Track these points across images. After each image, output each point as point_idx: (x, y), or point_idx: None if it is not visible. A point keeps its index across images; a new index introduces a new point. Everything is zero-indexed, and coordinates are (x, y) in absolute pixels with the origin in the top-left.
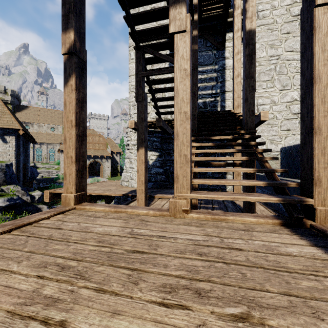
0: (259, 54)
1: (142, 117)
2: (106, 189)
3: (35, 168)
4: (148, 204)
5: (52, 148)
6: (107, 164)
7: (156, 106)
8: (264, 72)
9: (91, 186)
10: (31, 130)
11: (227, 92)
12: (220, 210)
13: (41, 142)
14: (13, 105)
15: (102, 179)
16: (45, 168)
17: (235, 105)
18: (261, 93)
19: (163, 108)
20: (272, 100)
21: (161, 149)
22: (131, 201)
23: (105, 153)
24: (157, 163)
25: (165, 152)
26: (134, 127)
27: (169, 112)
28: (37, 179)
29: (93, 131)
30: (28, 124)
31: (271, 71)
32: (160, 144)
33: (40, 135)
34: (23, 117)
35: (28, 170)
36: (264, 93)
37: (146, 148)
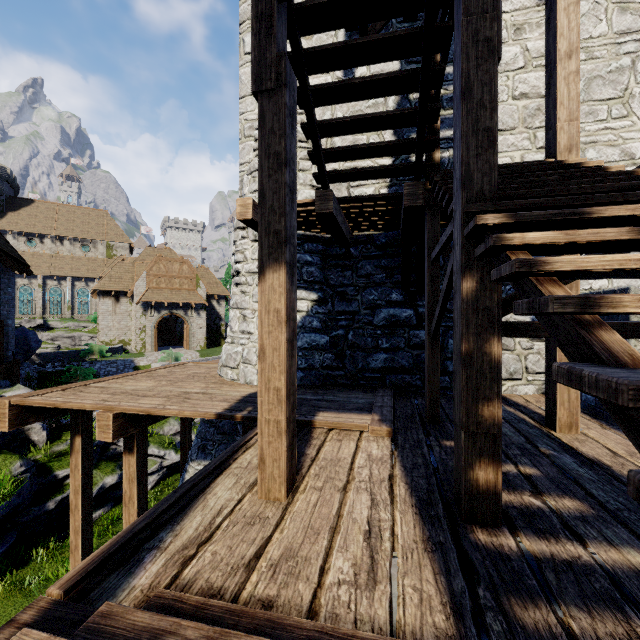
0: (587, 28)
1: (277, 151)
2: (176, 393)
3: (32, 331)
4: (298, 462)
5: (83, 288)
6: (199, 321)
7: (318, 149)
8: (602, 75)
9: (142, 380)
10: (39, 250)
11: (501, 132)
12: (570, 501)
13: (61, 274)
14: (1, 197)
15: (186, 353)
16: (65, 330)
17: (560, 144)
18: (594, 133)
19: (336, 161)
20: (625, 152)
21: (324, 285)
22: (242, 445)
23: (194, 298)
24: (312, 321)
25: (335, 292)
26: (252, 217)
27: (354, 171)
28: (41, 353)
29: (170, 252)
30: (34, 238)
31: (622, 73)
32: (320, 270)
33: (59, 259)
34: (23, 222)
35: (11, 336)
36: (602, 133)
37: (291, 270)
